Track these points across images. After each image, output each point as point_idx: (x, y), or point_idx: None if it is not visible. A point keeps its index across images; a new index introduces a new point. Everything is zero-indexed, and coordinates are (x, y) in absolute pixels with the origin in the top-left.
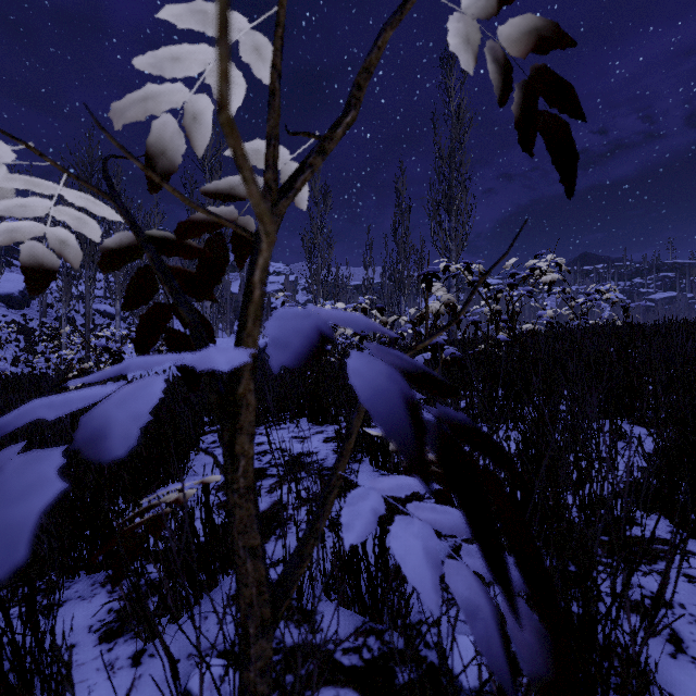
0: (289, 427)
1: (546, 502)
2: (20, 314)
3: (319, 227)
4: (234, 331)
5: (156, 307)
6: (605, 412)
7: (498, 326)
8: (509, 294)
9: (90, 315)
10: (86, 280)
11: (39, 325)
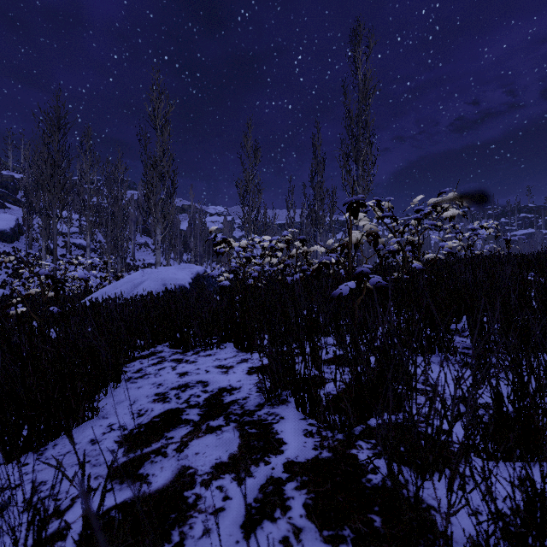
0: (215, 354)
1: None
2: (10, 247)
3: (250, 176)
4: (183, 260)
5: None
6: None
7: (405, 256)
8: (415, 227)
9: (68, 248)
10: (53, 217)
11: (26, 255)
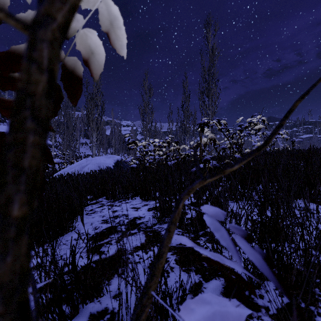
0: (130, 202)
1: (282, 259)
2: None
3: (147, 104)
4: (107, 152)
5: (1, 135)
6: (313, 202)
7: (233, 150)
8: (239, 134)
9: None
10: None
11: None
